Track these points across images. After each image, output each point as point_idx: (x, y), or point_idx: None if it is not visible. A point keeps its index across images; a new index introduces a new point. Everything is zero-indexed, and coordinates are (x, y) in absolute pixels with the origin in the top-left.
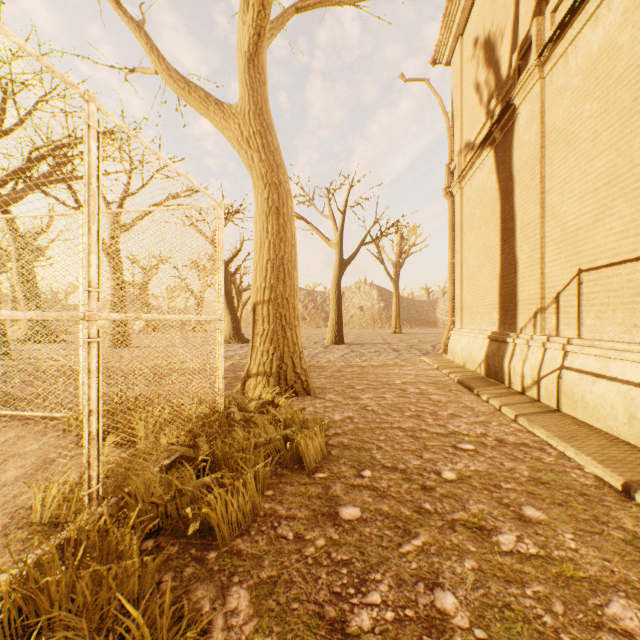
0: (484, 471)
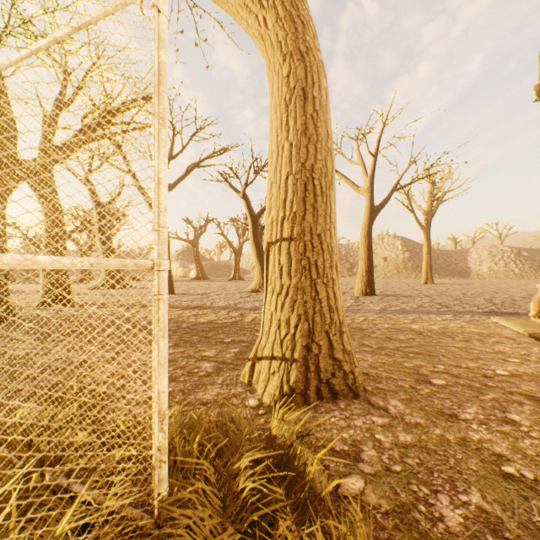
0: None
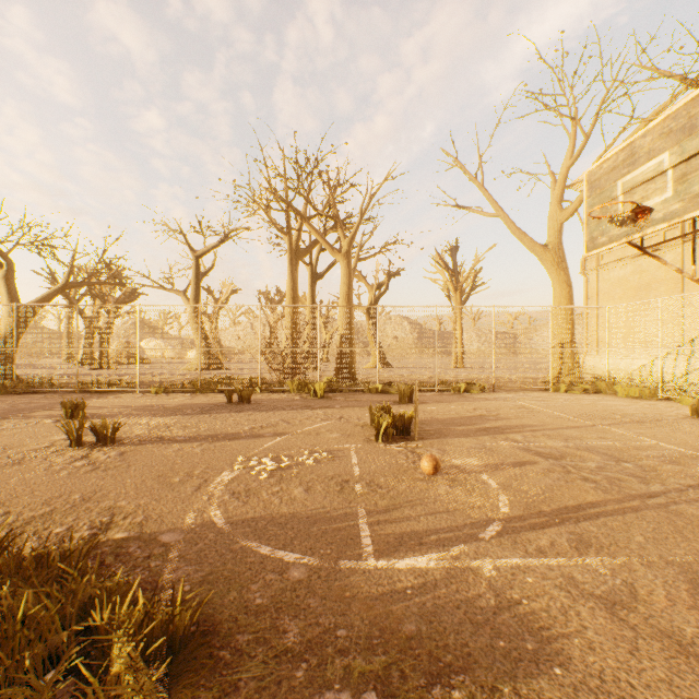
0: None
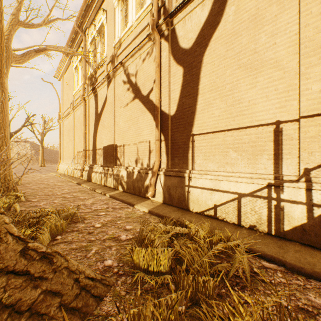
0: (53, 182)
